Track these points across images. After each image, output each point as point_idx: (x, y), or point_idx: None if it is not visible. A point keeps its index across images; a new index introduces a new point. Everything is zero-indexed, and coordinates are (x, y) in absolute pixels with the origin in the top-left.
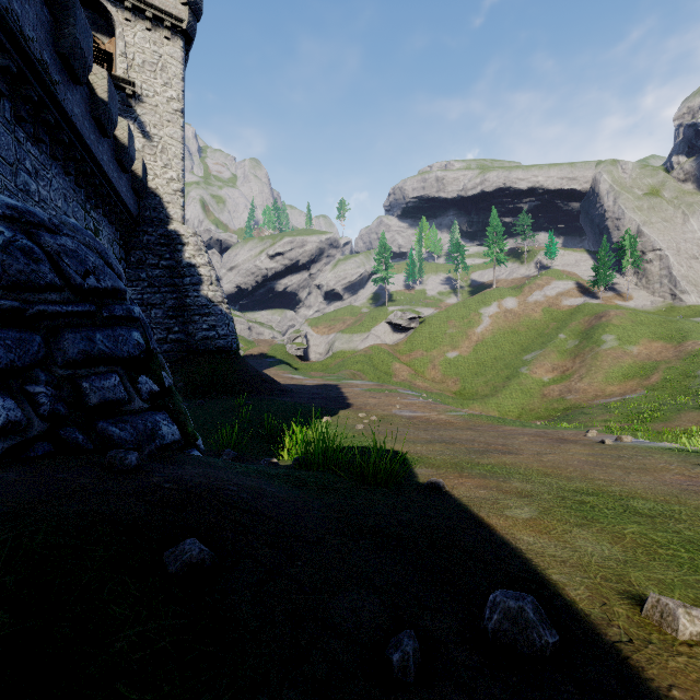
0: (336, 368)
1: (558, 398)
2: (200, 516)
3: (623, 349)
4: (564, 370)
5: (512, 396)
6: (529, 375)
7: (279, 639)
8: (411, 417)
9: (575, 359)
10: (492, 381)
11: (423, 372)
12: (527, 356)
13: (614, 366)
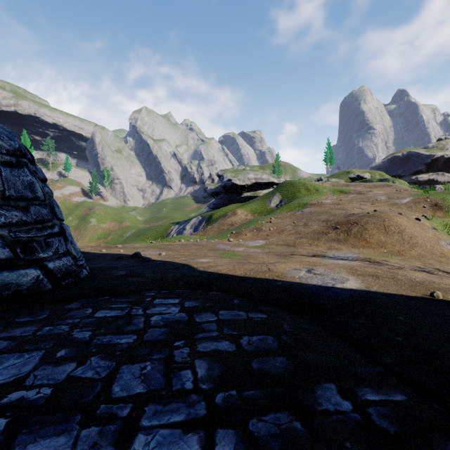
0: None
1: None
2: None
3: (99, 225)
4: None
5: None
6: None
7: None
8: None
9: (76, 231)
10: None
11: None
12: None
13: (94, 234)
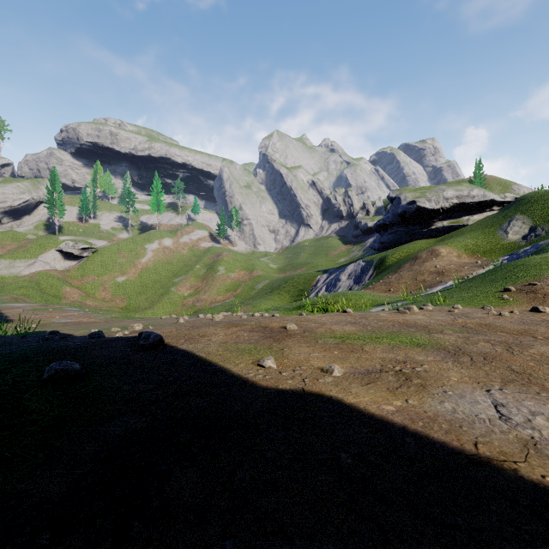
0: None
1: (191, 306)
2: None
3: (228, 275)
4: (197, 288)
5: (164, 307)
6: (176, 292)
7: None
8: (67, 322)
9: (204, 281)
10: (151, 297)
11: (95, 294)
12: (176, 279)
13: (222, 285)
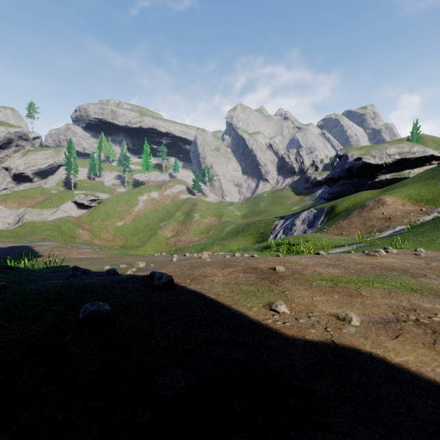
0: (26, 234)
1: (173, 245)
2: (2, 265)
3: (201, 220)
4: (178, 231)
5: (152, 245)
6: (162, 234)
7: (30, 272)
8: (82, 257)
9: (183, 225)
10: (143, 238)
11: (100, 235)
12: (161, 224)
13: (197, 228)
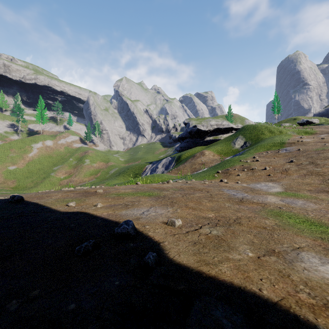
0: None
1: (66, 185)
2: None
3: (91, 165)
4: (70, 173)
5: (45, 186)
6: (55, 176)
7: None
8: None
9: (75, 168)
10: (36, 180)
11: None
12: (55, 167)
13: (87, 171)
